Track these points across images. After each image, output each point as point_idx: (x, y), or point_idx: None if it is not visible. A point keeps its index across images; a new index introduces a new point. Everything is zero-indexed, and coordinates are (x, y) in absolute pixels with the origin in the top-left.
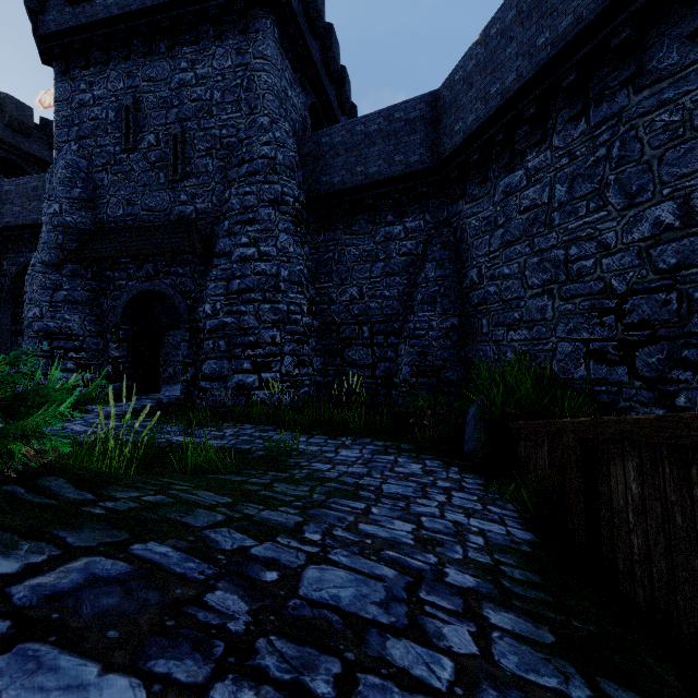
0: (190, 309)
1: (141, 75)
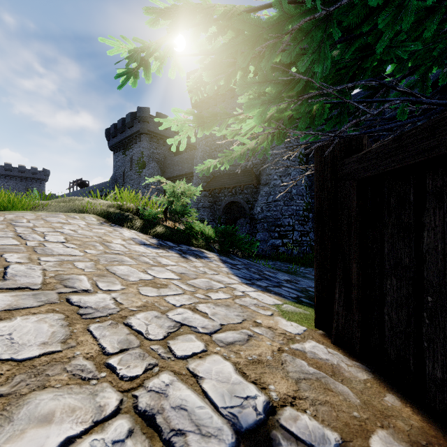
0: (250, 209)
1: (229, 107)
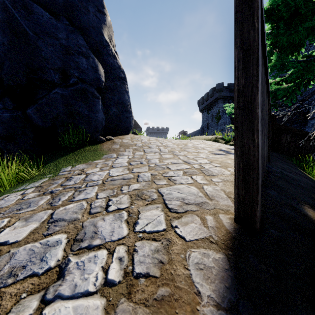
0: None
1: None
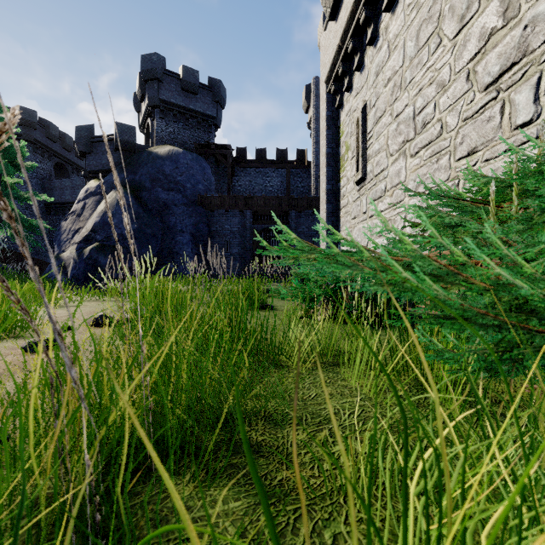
0: None
1: None
